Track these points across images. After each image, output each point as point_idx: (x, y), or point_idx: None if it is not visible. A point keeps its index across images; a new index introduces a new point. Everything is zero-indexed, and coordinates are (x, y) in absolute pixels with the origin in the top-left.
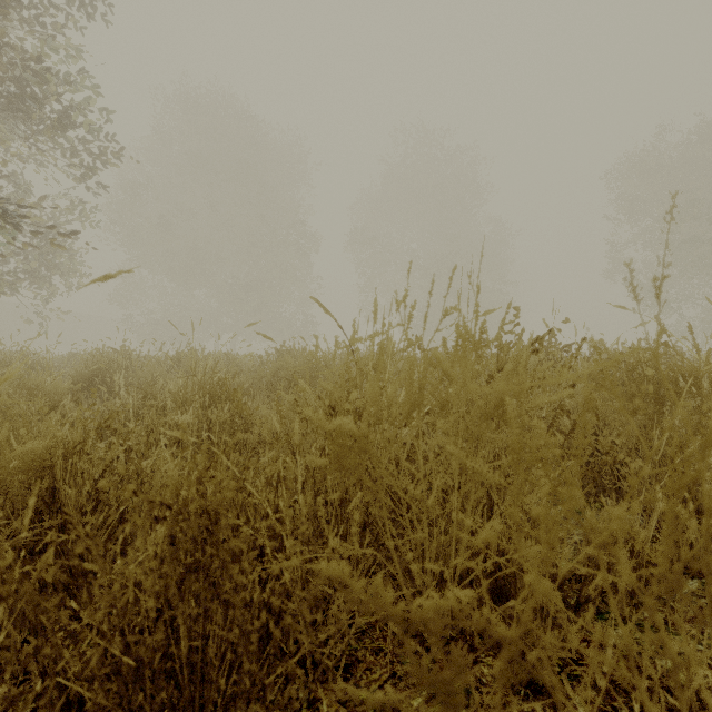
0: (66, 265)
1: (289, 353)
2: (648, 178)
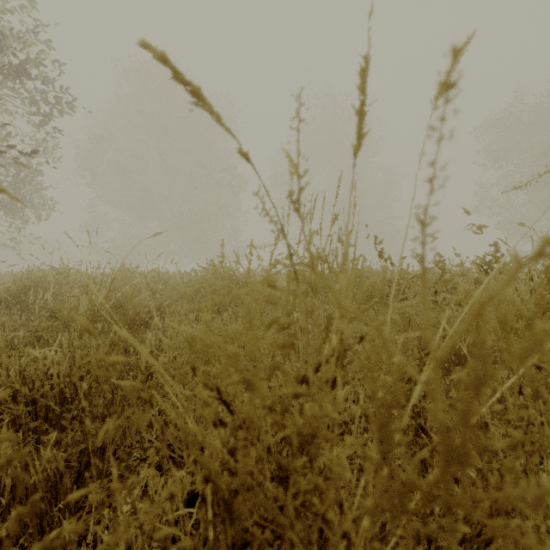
0: (35, 199)
1: (214, 270)
2: (510, 132)
